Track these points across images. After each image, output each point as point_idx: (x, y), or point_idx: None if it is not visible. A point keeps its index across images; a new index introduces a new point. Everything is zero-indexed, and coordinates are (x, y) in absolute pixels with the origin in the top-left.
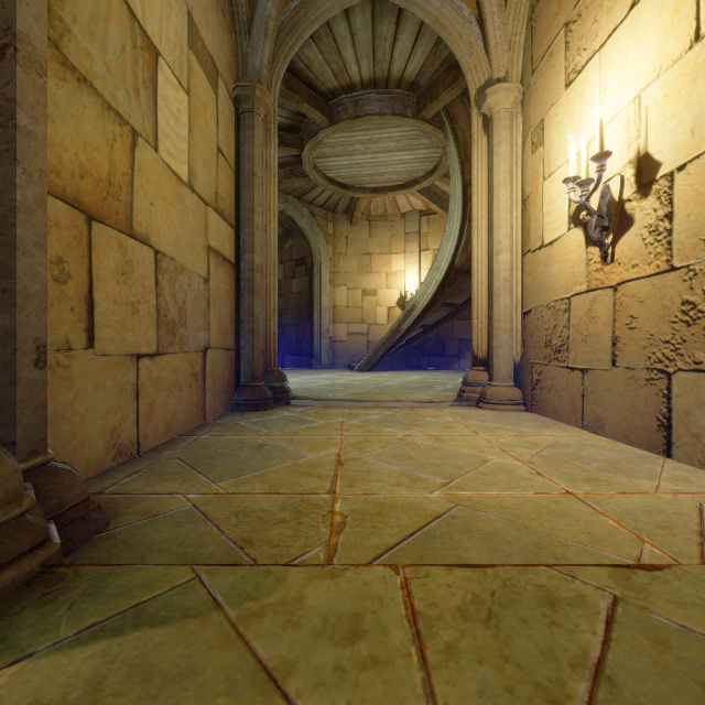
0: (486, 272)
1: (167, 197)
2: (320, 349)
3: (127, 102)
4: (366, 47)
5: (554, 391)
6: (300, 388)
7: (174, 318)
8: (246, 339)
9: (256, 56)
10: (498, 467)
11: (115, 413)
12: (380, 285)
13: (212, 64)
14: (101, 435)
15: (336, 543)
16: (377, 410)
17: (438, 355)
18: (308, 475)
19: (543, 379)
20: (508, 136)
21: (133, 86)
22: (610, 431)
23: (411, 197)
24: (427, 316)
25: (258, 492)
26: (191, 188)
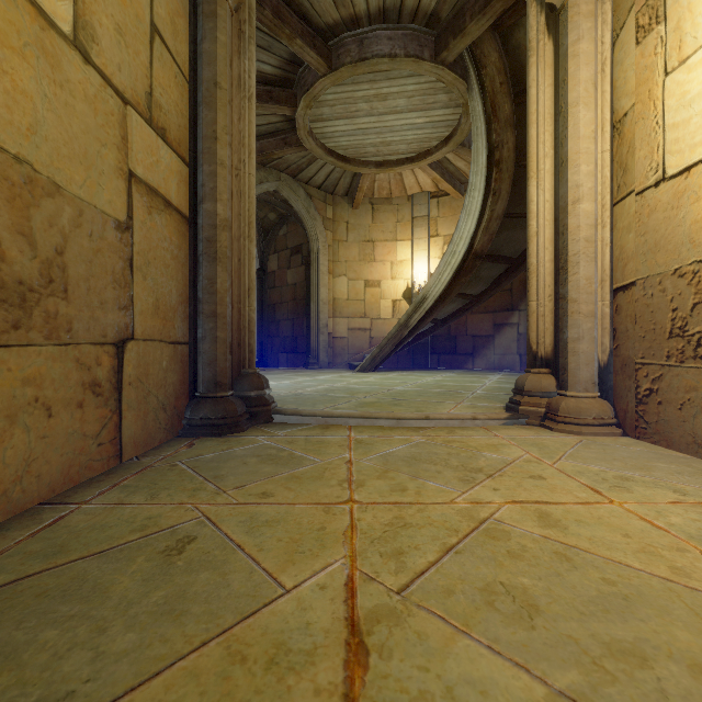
0: (551, 234)
1: (3, 33)
2: (317, 347)
3: None
4: None
5: (695, 410)
6: (290, 394)
7: (28, 279)
8: (205, 328)
9: None
10: None
11: None
12: (384, 276)
13: None
14: None
15: None
16: (399, 433)
17: (450, 353)
18: None
19: (665, 389)
20: (591, 28)
21: None
22: None
23: (420, 176)
24: (440, 309)
25: None
26: (81, 54)
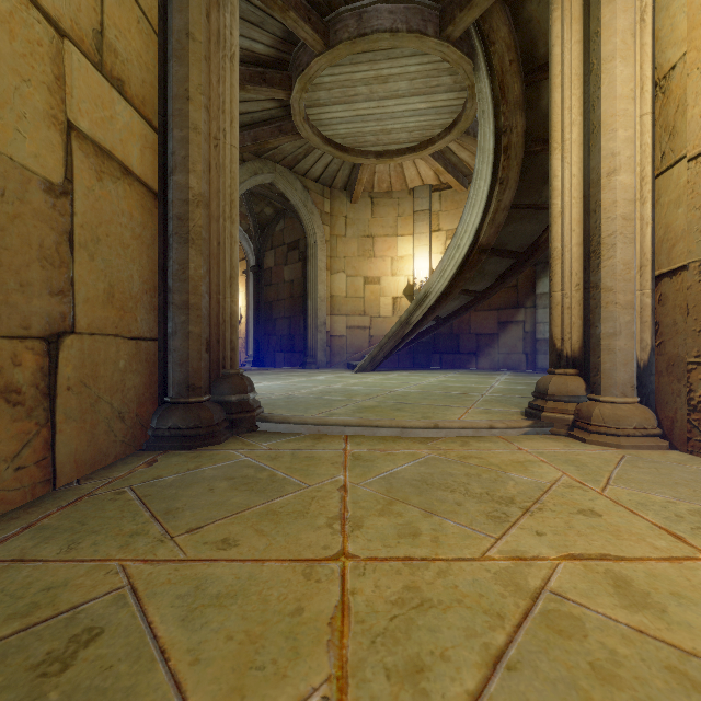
0: (579, 213)
1: None
2: (314, 345)
3: None
4: None
5: None
6: (281, 397)
7: None
8: (175, 322)
9: None
10: None
11: None
12: (384, 272)
13: None
14: None
15: None
16: (404, 445)
17: (452, 352)
18: None
19: None
20: None
21: None
22: None
23: (421, 167)
24: (443, 306)
25: None
26: None
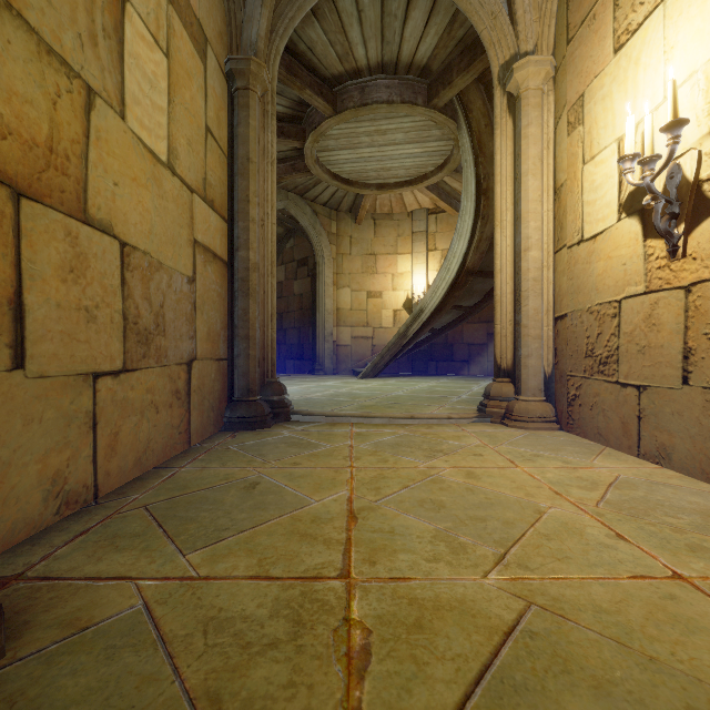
0: (511, 272)
1: (139, 178)
2: (322, 354)
3: (78, 50)
4: (374, 26)
5: (598, 410)
6: (301, 399)
7: (148, 326)
8: (240, 348)
9: (251, 27)
10: (561, 524)
11: (59, 452)
12: (386, 287)
13: (198, 28)
14: (37, 484)
15: (359, 706)
16: (389, 428)
17: (447, 360)
18: (312, 539)
19: (583, 395)
20: (538, 116)
21: (88, 31)
22: (680, 463)
23: (418, 195)
24: (436, 320)
25: (241, 576)
26: (171, 170)
